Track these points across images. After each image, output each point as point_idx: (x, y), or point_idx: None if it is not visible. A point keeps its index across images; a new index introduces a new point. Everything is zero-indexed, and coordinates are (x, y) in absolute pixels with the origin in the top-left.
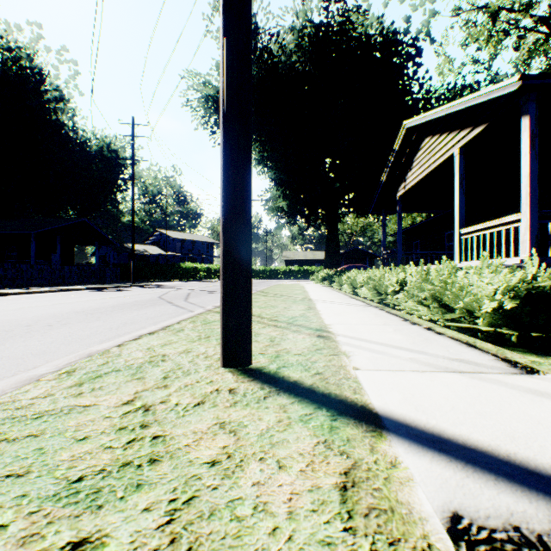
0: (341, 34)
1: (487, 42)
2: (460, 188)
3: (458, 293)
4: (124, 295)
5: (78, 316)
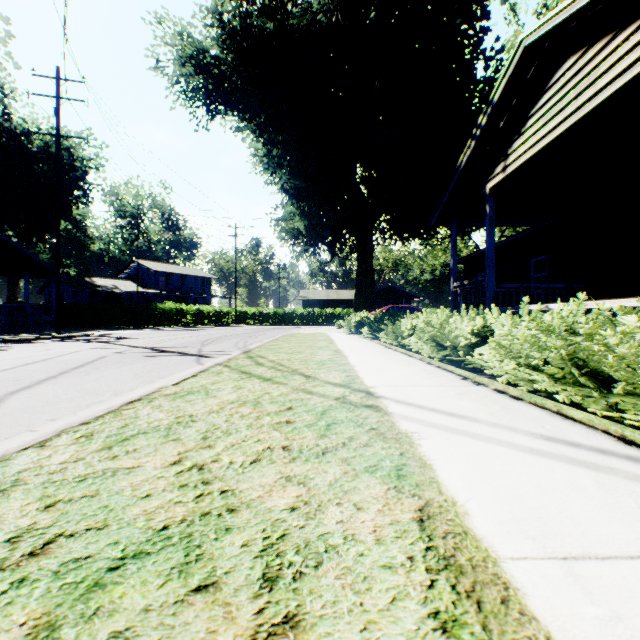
0: None
1: None
2: None
3: None
4: None
5: None
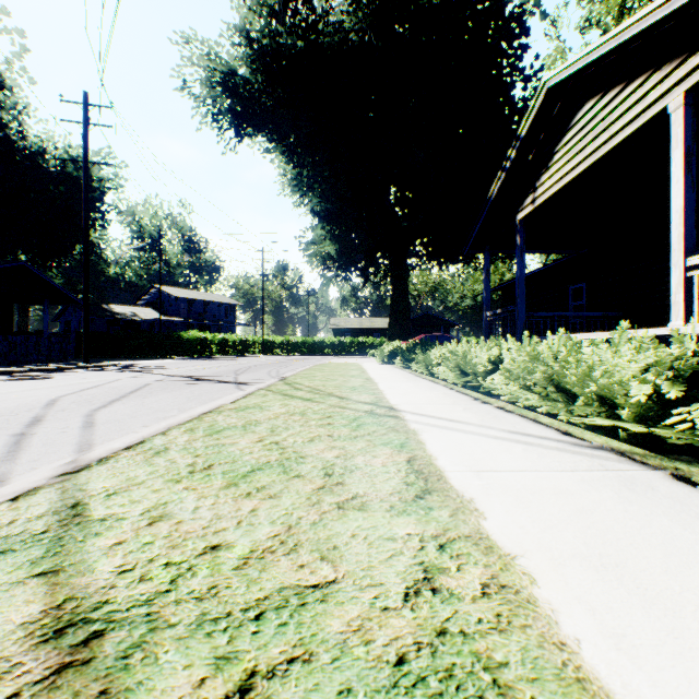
0: None
1: (617, 23)
2: (685, 173)
3: None
4: None
5: None
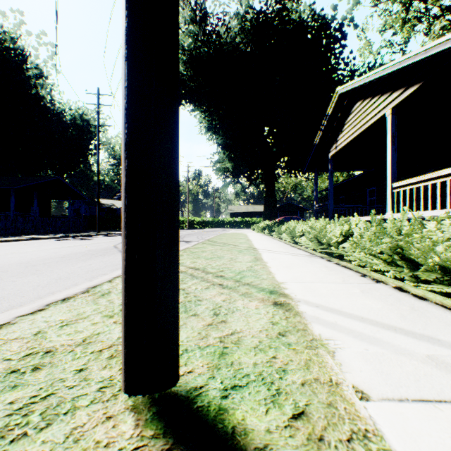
0: (278, 18)
1: (401, 28)
2: (392, 145)
3: (431, 247)
4: (83, 244)
5: (16, 268)
